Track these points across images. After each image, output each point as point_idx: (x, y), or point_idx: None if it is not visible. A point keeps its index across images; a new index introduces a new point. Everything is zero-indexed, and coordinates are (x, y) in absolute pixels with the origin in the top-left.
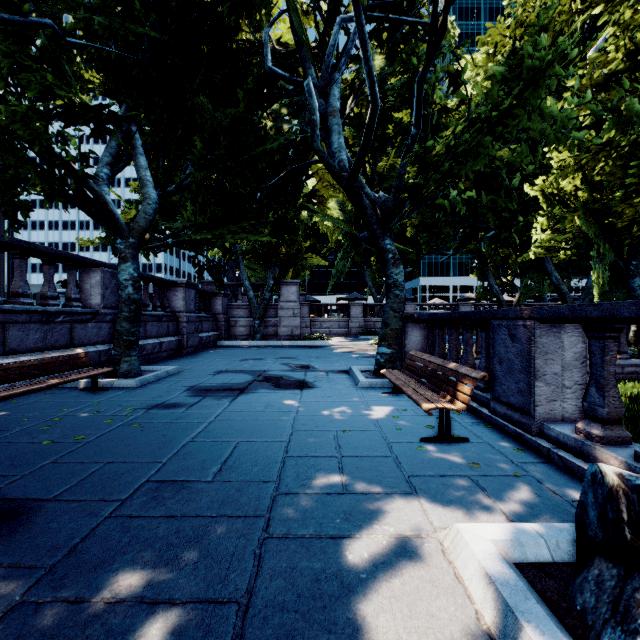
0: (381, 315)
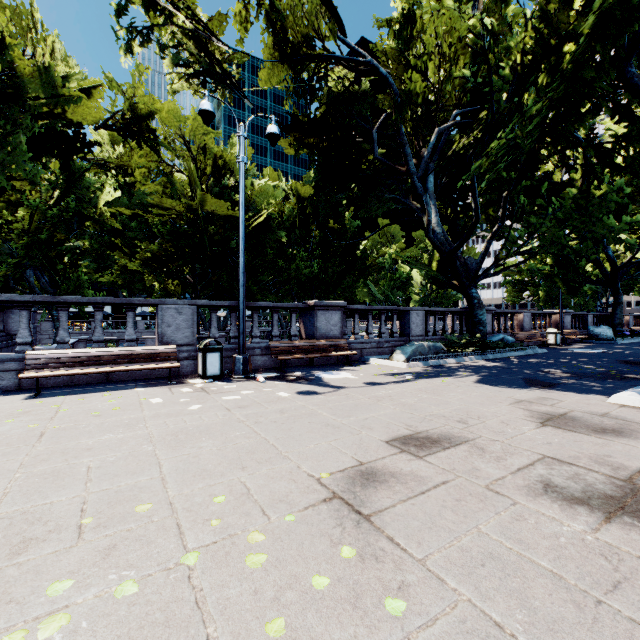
0: (119, 328)
